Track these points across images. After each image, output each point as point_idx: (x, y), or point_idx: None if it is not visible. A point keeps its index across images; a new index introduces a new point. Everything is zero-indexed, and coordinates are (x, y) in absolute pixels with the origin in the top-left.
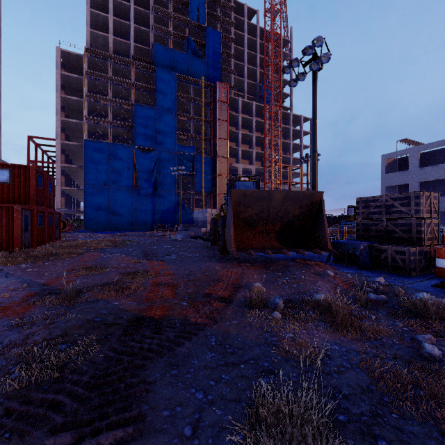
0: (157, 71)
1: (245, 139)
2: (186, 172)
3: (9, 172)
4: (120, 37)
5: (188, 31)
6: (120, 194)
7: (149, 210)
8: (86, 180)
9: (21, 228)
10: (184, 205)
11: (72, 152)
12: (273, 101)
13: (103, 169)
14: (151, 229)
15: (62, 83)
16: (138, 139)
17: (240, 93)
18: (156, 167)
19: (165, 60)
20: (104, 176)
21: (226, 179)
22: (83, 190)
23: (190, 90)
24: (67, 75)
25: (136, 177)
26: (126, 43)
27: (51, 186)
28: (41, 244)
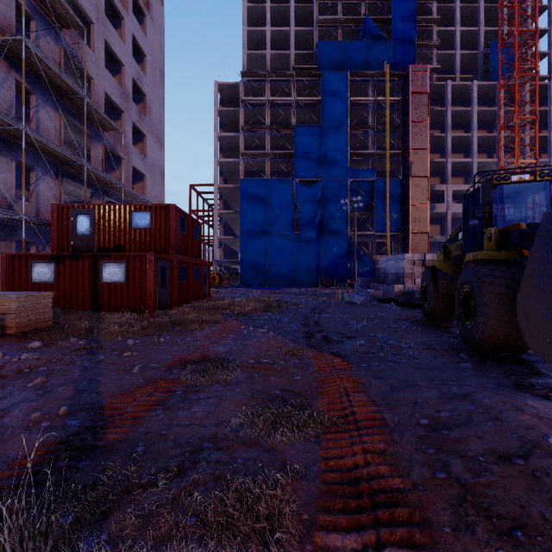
0: (322, 75)
1: (457, 145)
2: (362, 206)
3: (150, 215)
4: (279, 50)
5: (365, 11)
6: (278, 241)
7: (313, 260)
8: (242, 226)
9: (156, 283)
10: (359, 252)
11: (230, 197)
12: (518, 67)
13: (260, 212)
14: (315, 285)
15: (220, 122)
16: (299, 169)
17: (447, 75)
18: (321, 203)
19: (333, 60)
20: (261, 220)
21: (425, 209)
22: (239, 238)
23: (368, 89)
24: (224, 110)
25: (297, 219)
26: (285, 55)
27: (198, 232)
28: (184, 303)
